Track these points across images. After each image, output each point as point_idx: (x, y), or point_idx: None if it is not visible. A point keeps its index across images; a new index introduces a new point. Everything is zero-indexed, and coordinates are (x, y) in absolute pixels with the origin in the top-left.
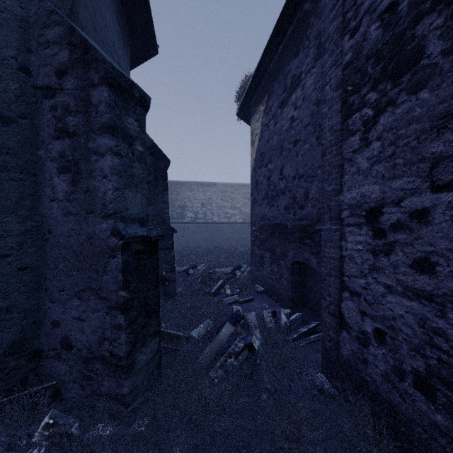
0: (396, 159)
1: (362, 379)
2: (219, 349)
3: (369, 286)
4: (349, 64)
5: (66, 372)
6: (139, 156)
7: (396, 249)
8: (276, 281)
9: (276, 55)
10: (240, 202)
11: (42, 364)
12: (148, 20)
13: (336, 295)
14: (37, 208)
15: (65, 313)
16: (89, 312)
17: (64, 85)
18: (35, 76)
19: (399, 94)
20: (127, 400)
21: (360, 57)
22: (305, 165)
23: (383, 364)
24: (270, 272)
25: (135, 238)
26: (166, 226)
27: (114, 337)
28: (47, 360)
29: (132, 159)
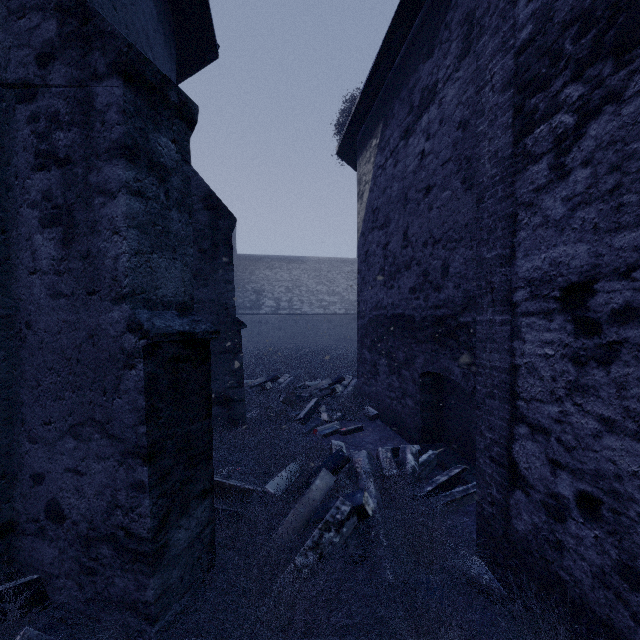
0: (624, 196)
1: (554, 575)
2: (310, 514)
3: (566, 418)
4: (527, 43)
5: (54, 560)
6: (178, 201)
7: (622, 355)
8: (396, 401)
9: (397, 60)
10: (341, 285)
11: (16, 545)
12: (203, 2)
13: (503, 430)
14: (9, 286)
15: (53, 460)
16: (91, 460)
17: (50, 80)
18: (4, 65)
19: (630, 79)
20: (153, 611)
21: (549, 29)
22: (443, 224)
23: (597, 556)
24: (388, 387)
25: (168, 335)
26: (231, 317)
27: (131, 503)
28: (24, 538)
29: (166, 205)
